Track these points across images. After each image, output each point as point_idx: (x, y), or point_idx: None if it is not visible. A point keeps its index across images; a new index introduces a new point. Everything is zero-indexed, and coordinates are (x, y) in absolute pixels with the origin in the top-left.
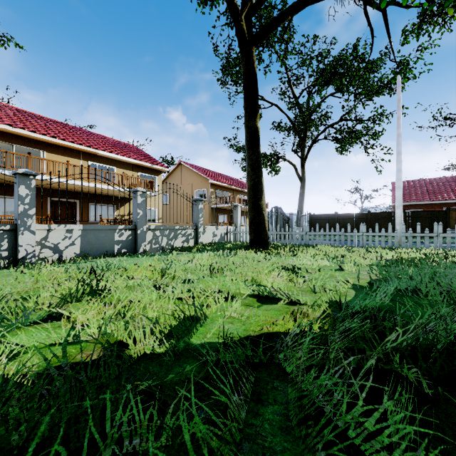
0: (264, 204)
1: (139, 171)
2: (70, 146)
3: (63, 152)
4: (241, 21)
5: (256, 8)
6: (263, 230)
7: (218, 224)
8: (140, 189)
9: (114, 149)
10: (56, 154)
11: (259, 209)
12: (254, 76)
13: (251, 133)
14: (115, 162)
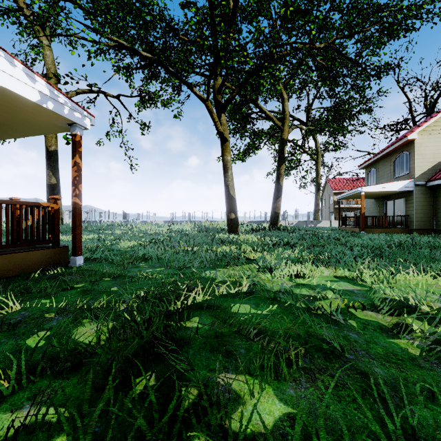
0: None
1: None
2: None
3: None
4: None
5: None
6: None
7: None
8: None
9: None
10: None
11: None
12: None
13: None
14: None
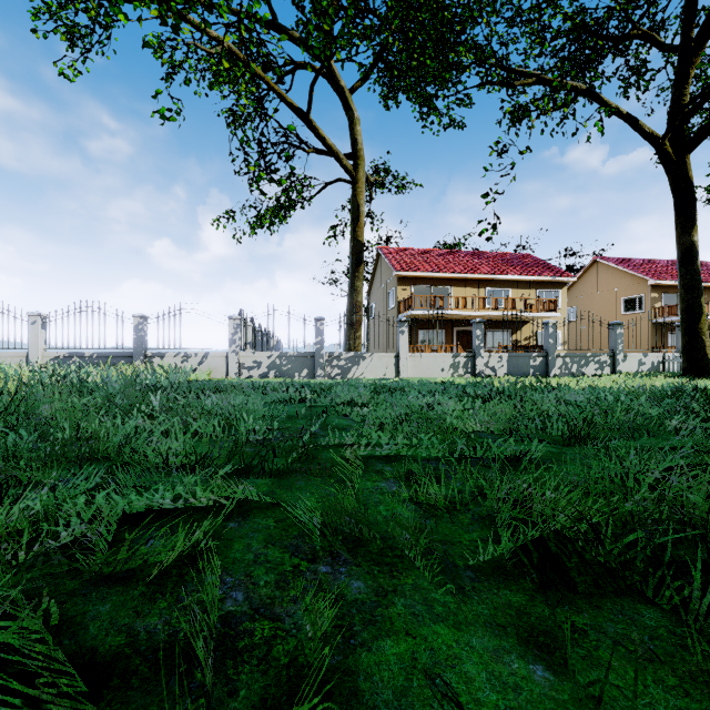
0: (704, 327)
1: (537, 288)
2: (470, 277)
3: (464, 284)
4: (663, 146)
5: (688, 117)
6: (701, 357)
7: (647, 350)
8: (550, 322)
9: (509, 269)
10: (459, 288)
11: (695, 333)
12: (688, 186)
13: (684, 250)
14: (511, 283)
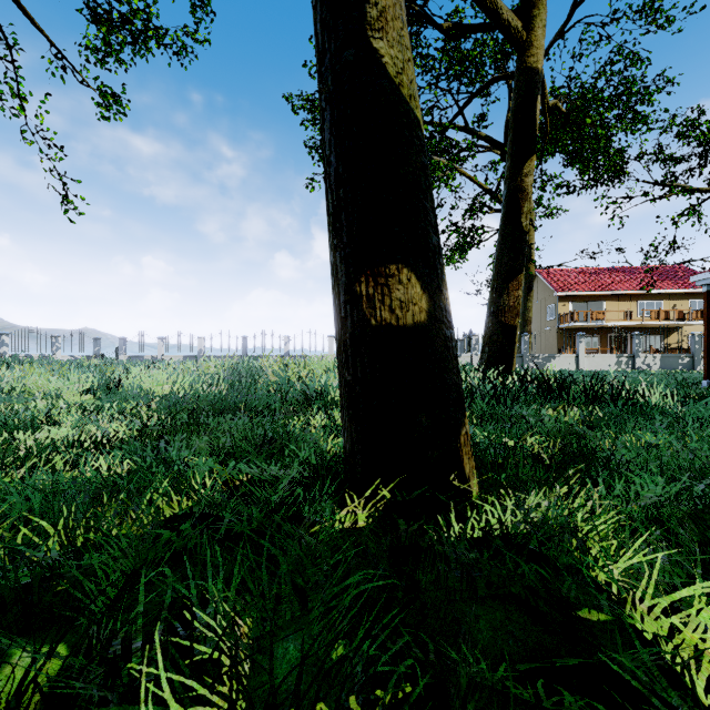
0: None
1: (689, 298)
2: (623, 293)
3: (617, 299)
4: None
5: None
6: None
7: None
8: (696, 333)
9: (660, 284)
10: (612, 302)
11: None
12: None
13: None
14: (662, 296)
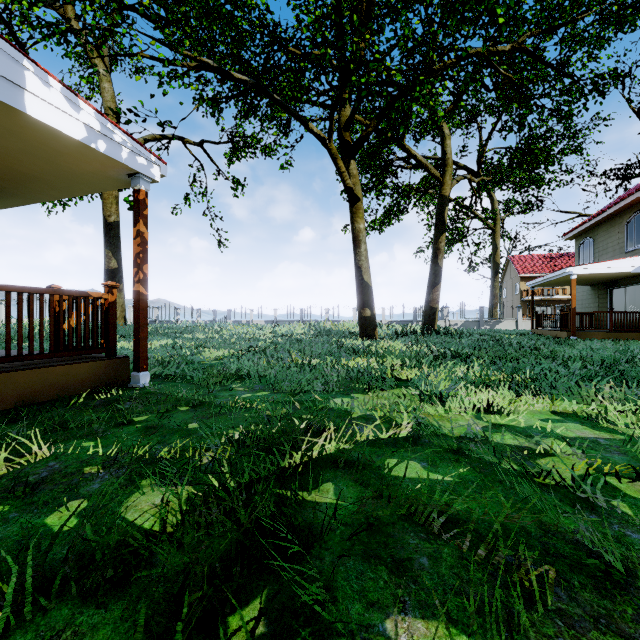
0: None
1: None
2: None
3: None
4: None
5: None
6: None
7: None
8: None
9: None
10: None
11: None
12: None
13: None
14: None
